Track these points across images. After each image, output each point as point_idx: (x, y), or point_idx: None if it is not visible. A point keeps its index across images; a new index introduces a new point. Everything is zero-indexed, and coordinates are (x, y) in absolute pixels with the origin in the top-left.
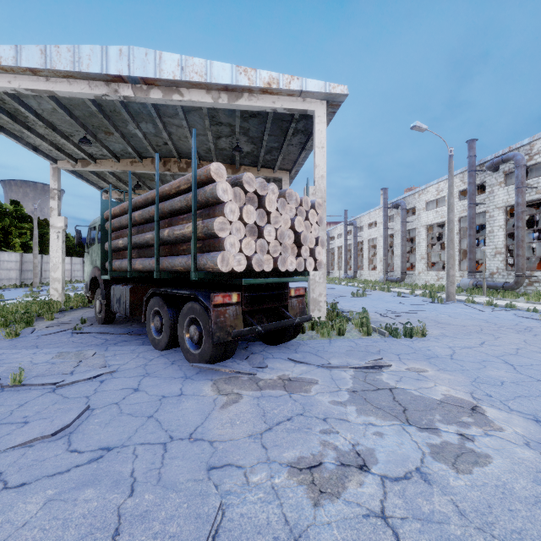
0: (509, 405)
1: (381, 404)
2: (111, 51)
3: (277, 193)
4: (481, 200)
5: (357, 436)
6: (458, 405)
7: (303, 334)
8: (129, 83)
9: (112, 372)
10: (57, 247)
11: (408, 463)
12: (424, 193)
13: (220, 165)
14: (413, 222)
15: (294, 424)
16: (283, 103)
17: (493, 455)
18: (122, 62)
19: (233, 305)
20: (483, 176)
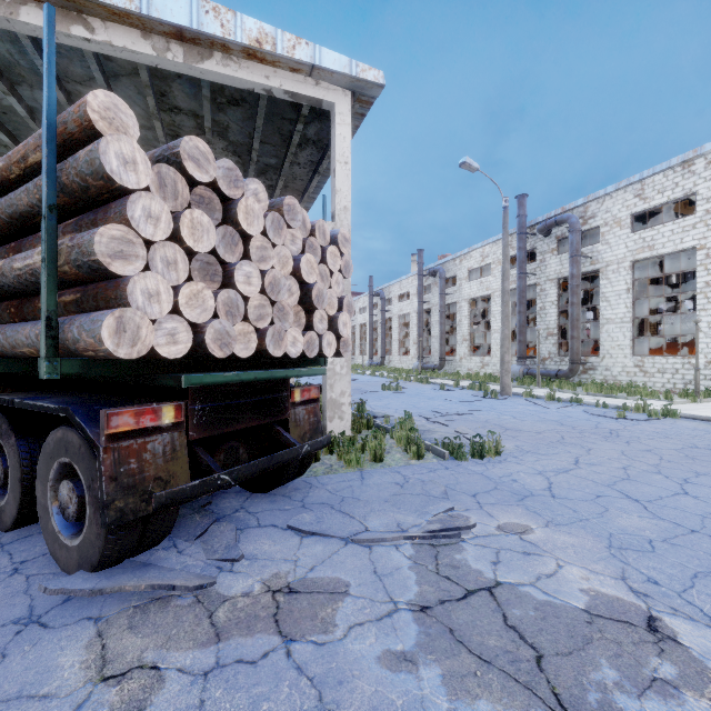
0: (698, 604)
1: (488, 646)
2: None
3: (266, 203)
4: (531, 270)
5: None
6: (623, 620)
7: (317, 462)
8: None
9: None
10: None
11: None
12: (467, 258)
13: (118, 101)
14: (454, 295)
15: None
16: (283, 82)
17: None
18: None
19: (165, 431)
20: (533, 240)
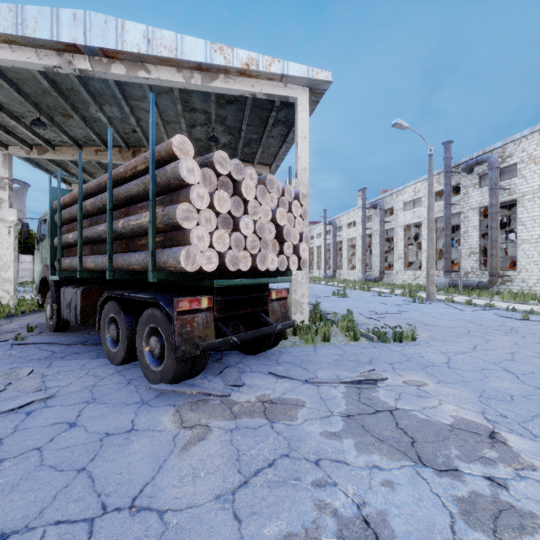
0: (530, 429)
1: (384, 434)
2: (63, 14)
3: (256, 180)
4: (456, 201)
5: (362, 489)
6: (473, 431)
7: (285, 340)
8: (86, 54)
9: (46, 398)
10: (9, 243)
11: (436, 536)
12: (402, 193)
13: (184, 139)
14: (391, 222)
15: (278, 473)
16: (263, 88)
17: (539, 512)
18: (76, 29)
19: (203, 312)
20: (458, 177)
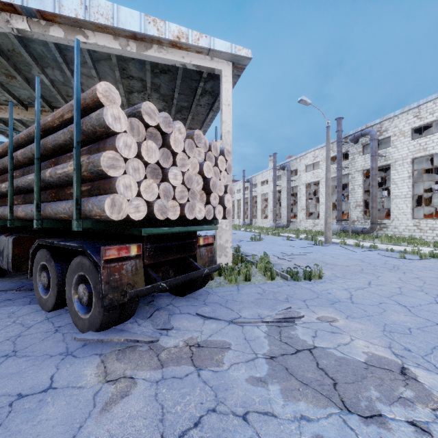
0: (433, 362)
1: (307, 377)
2: None
3: (184, 134)
4: (346, 165)
5: None
6: (386, 368)
7: (212, 280)
8: (24, 15)
9: None
10: None
11: None
12: (304, 158)
13: (111, 86)
14: (296, 181)
15: (204, 435)
16: (192, 59)
17: None
18: None
19: (132, 259)
20: (347, 146)
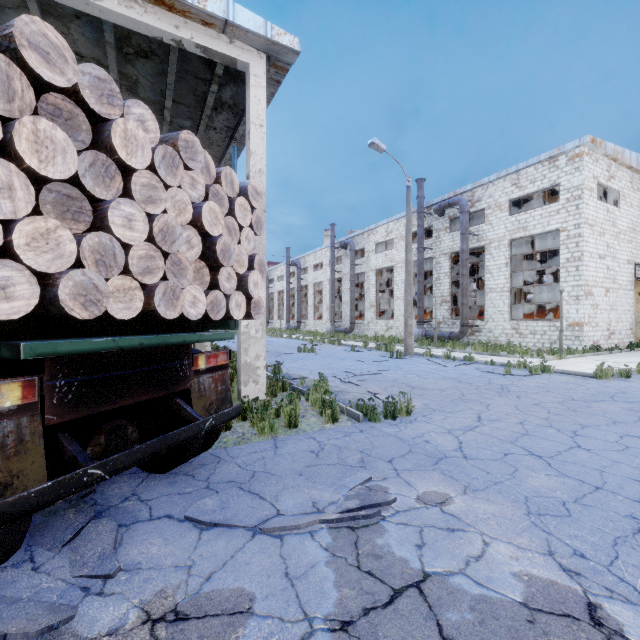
0: (629, 580)
1: None
2: None
3: (156, 135)
4: (429, 245)
5: None
6: (565, 613)
7: (228, 431)
8: None
9: None
10: None
11: None
12: (374, 233)
13: None
14: (362, 265)
15: None
16: (195, 34)
17: None
18: None
19: (5, 417)
20: (430, 219)
